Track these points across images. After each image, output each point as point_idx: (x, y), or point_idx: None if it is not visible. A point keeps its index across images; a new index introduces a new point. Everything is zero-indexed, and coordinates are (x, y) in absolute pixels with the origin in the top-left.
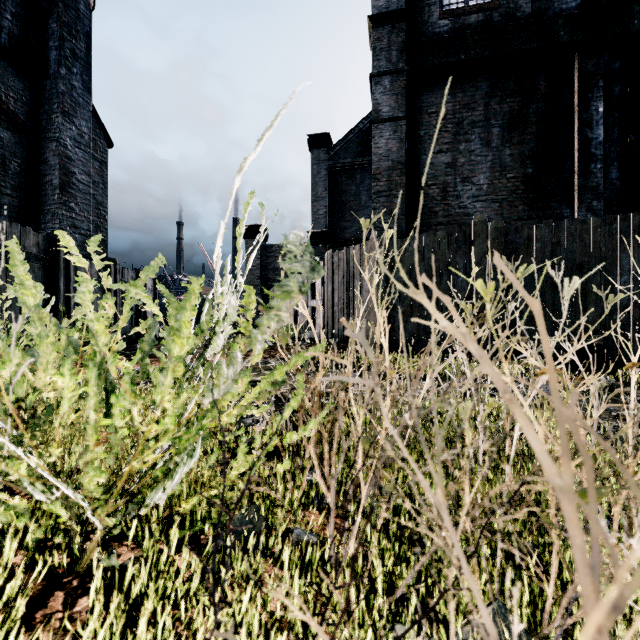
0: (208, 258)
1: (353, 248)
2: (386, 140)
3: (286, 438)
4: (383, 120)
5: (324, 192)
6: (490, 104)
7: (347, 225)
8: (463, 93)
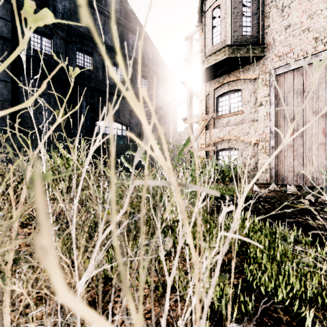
0: None
1: None
2: (1, 88)
3: None
4: None
5: None
6: (51, 89)
7: None
8: (40, 81)
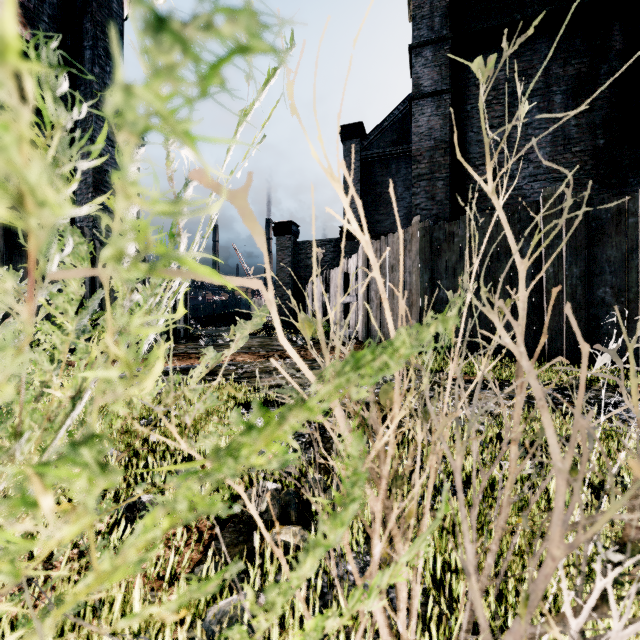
0: (241, 258)
1: (391, 236)
2: (428, 117)
3: (303, 633)
4: (424, 95)
5: (357, 185)
6: (551, 68)
7: (381, 218)
8: (518, 58)
